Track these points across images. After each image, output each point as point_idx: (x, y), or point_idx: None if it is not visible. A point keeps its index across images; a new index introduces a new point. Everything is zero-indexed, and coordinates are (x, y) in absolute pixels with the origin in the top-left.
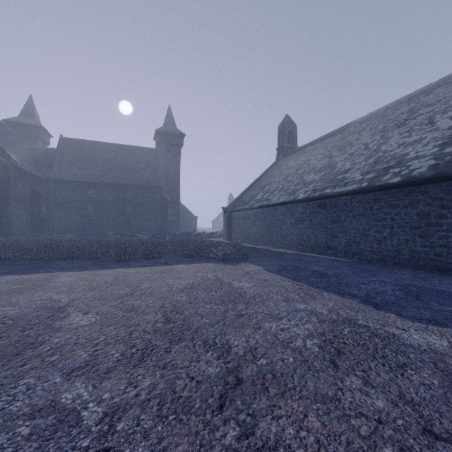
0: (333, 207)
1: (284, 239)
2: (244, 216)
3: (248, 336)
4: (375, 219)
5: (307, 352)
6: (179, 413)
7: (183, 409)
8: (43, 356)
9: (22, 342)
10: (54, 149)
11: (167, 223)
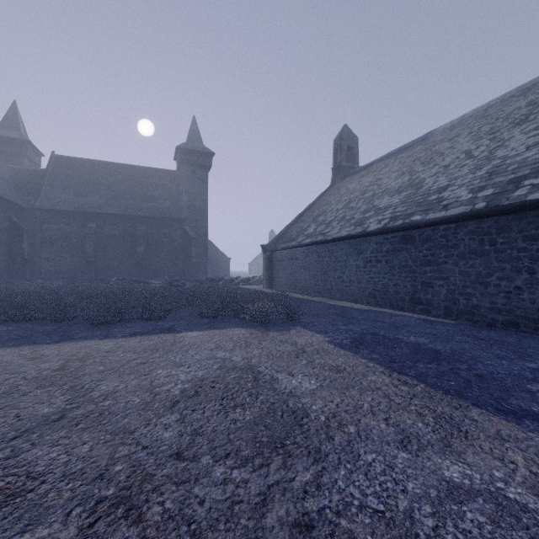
0: (425, 241)
1: (347, 287)
2: (291, 256)
3: None
4: (499, 258)
5: None
6: None
7: None
8: None
9: None
10: (44, 170)
11: (191, 266)
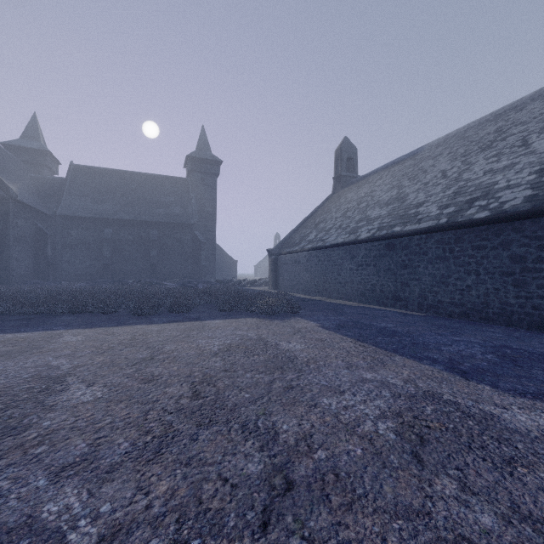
0: (404, 248)
1: (343, 288)
2: (294, 260)
3: (300, 417)
4: (456, 263)
5: (380, 441)
6: (205, 536)
7: (212, 530)
8: (26, 446)
9: (2, 425)
10: (63, 178)
11: (200, 268)
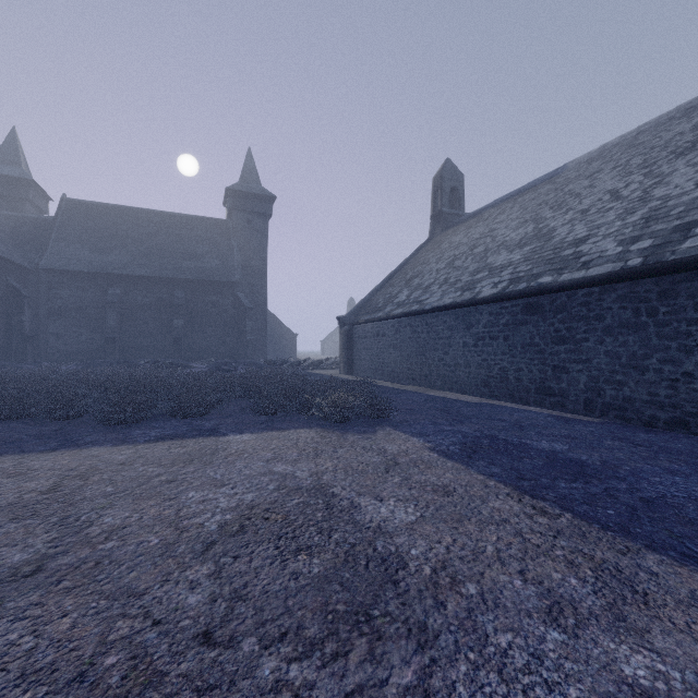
0: (558, 311)
1: (452, 373)
2: (376, 332)
3: None
4: (662, 334)
5: None
6: None
7: None
8: None
9: None
10: (52, 218)
11: (245, 344)
